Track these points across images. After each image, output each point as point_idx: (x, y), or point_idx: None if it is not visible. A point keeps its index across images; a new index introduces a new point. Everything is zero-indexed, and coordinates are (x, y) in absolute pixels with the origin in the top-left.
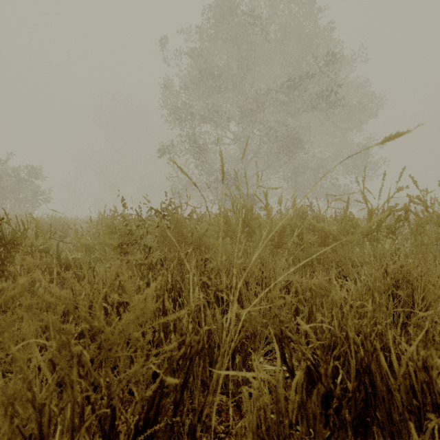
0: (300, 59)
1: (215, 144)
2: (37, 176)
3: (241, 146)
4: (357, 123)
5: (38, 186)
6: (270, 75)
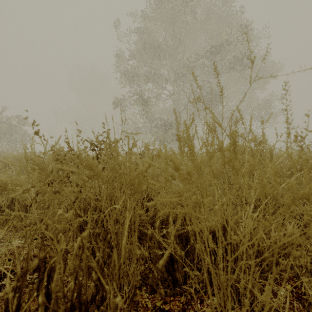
0: (219, 34)
1: (155, 98)
2: (25, 123)
3: (175, 100)
4: (262, 83)
5: (26, 131)
6: (196, 47)
